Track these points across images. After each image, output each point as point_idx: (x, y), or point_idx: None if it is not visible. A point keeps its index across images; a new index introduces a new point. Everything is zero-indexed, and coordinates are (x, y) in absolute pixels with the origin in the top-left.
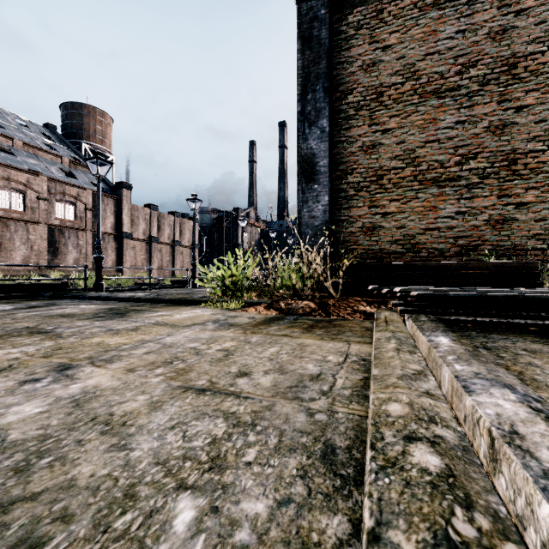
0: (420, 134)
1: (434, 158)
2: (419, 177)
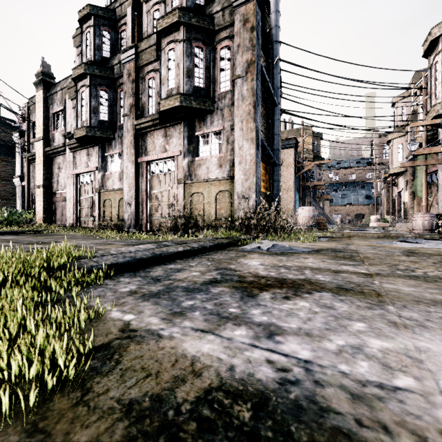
0: (2, 188)
1: (5, 194)
2: (1, 198)
